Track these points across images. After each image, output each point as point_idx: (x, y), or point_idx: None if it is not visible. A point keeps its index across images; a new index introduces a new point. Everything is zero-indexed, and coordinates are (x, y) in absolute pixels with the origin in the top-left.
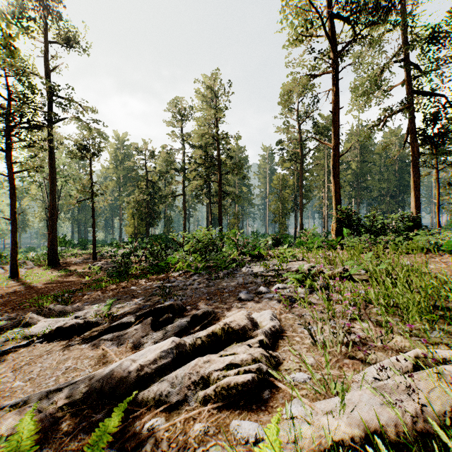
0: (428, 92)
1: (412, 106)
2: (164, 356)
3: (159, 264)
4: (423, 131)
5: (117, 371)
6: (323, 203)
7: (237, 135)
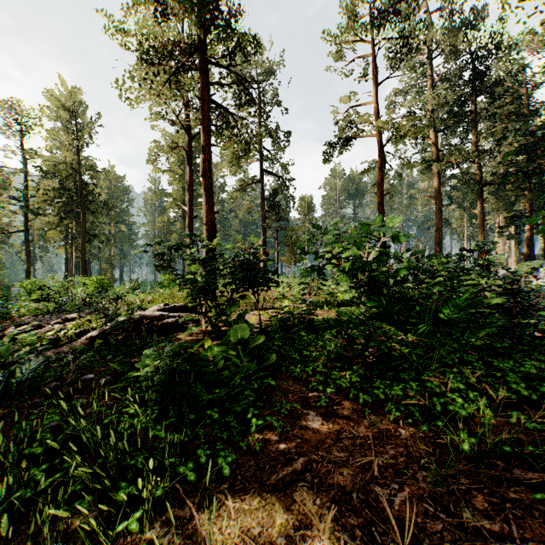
0: (271, 173)
1: (262, 181)
2: (32, 327)
3: (0, 312)
4: (269, 201)
5: (8, 333)
6: None
7: (107, 172)
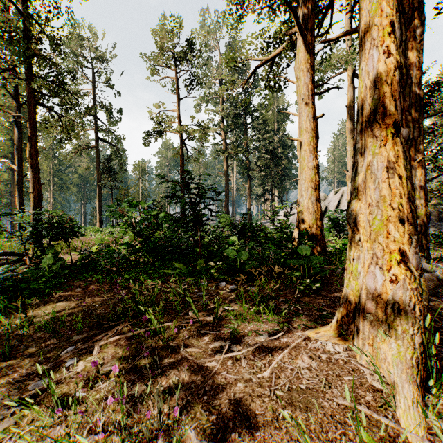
0: (106, 142)
1: (98, 147)
2: None
3: None
4: (105, 164)
5: None
6: (48, 201)
7: None
